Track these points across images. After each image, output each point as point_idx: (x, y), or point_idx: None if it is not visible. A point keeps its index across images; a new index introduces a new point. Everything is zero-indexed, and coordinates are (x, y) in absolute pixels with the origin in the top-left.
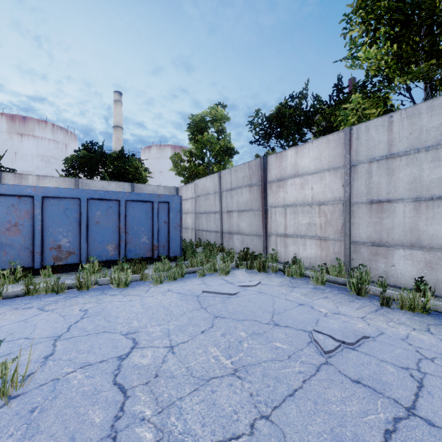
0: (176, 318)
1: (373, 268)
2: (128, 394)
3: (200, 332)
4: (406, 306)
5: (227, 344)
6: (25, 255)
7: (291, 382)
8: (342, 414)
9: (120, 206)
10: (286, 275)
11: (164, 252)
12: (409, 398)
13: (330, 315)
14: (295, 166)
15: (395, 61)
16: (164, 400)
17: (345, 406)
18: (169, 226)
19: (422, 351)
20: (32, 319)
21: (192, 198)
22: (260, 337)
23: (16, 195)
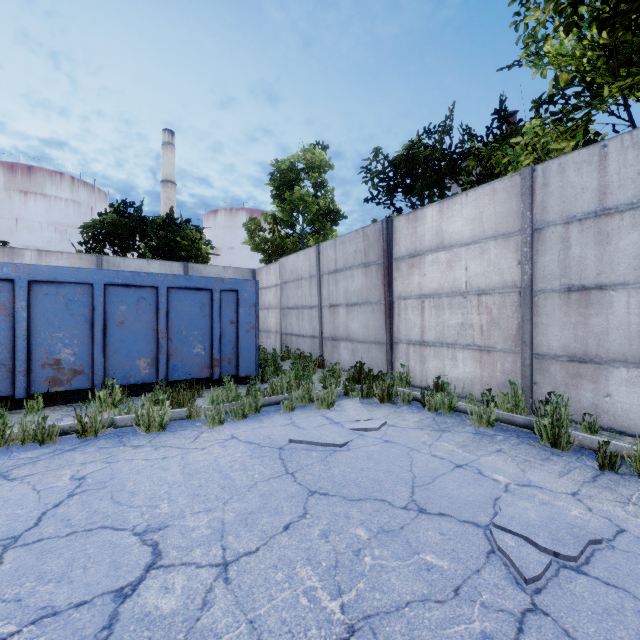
0: (239, 496)
1: (572, 398)
2: None
3: (282, 528)
4: None
5: (332, 559)
6: (0, 376)
7: None
8: None
9: (159, 296)
10: (427, 408)
11: (229, 369)
12: None
13: (515, 490)
14: (439, 233)
15: (604, 59)
16: None
17: None
18: (238, 328)
19: None
20: None
21: (276, 285)
22: (395, 540)
23: None
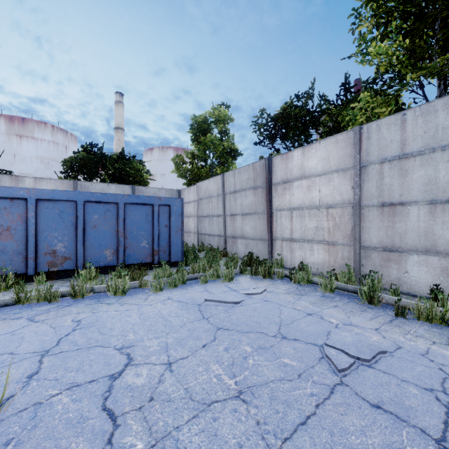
0: (175, 330)
1: (384, 274)
2: (118, 422)
3: (201, 346)
4: (423, 316)
5: (231, 361)
6: (18, 260)
7: (303, 407)
8: (363, 447)
9: (119, 209)
10: (293, 281)
11: (164, 257)
12: (437, 428)
13: (342, 327)
14: (302, 168)
15: (407, 56)
16: (158, 429)
17: (366, 437)
18: (170, 230)
19: (446, 369)
20: (19, 331)
21: (194, 201)
22: (267, 352)
23: (9, 198)
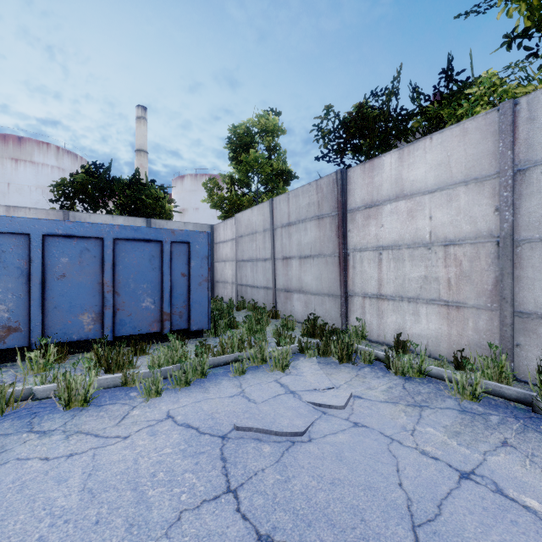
0: None
1: None
2: None
3: None
4: None
5: None
6: None
7: None
8: None
9: (104, 248)
10: (394, 372)
11: (180, 323)
12: None
13: None
14: (399, 182)
15: None
16: None
17: None
18: (190, 281)
19: None
20: None
21: (232, 239)
22: None
23: None
